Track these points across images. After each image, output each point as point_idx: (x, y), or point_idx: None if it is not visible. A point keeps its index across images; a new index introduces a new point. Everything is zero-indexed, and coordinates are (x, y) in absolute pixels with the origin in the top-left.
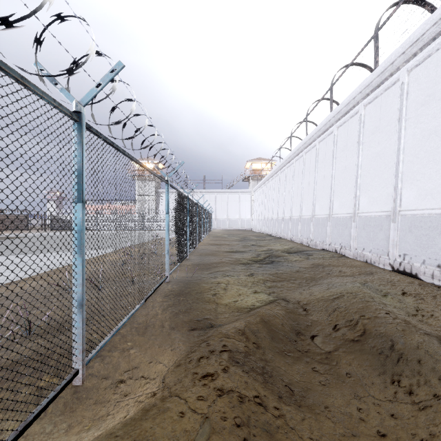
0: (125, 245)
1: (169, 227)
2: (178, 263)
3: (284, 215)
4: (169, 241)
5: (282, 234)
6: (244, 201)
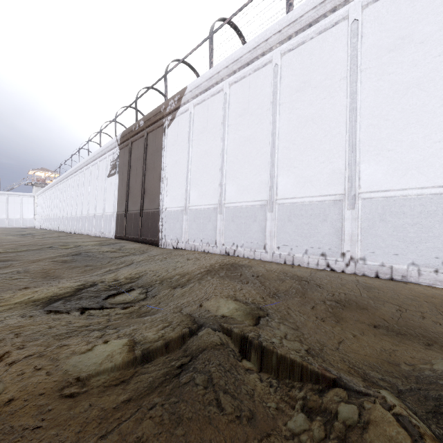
0: None
1: None
2: None
3: (52, 216)
4: None
5: (51, 227)
6: (27, 203)
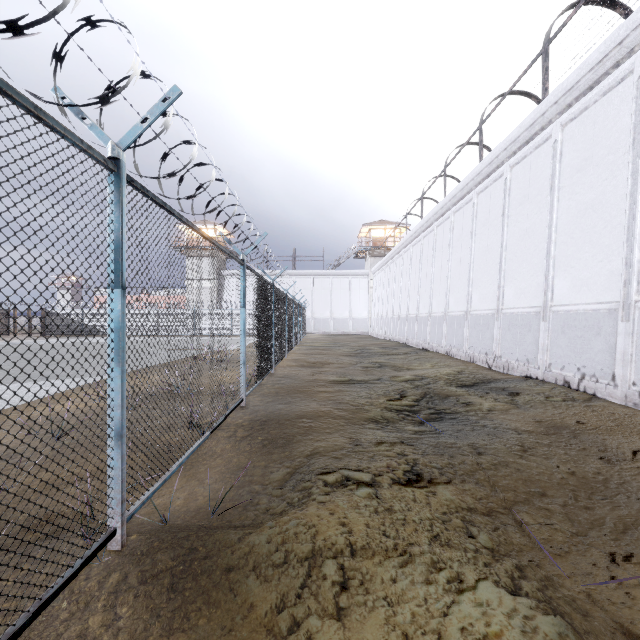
0: (134, 367)
1: (237, 331)
2: (201, 438)
3: (431, 310)
4: (122, 393)
5: (429, 343)
6: (358, 289)
